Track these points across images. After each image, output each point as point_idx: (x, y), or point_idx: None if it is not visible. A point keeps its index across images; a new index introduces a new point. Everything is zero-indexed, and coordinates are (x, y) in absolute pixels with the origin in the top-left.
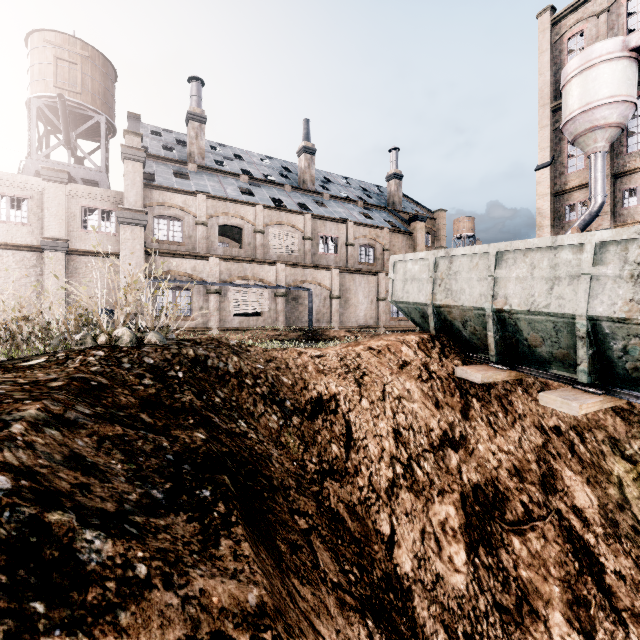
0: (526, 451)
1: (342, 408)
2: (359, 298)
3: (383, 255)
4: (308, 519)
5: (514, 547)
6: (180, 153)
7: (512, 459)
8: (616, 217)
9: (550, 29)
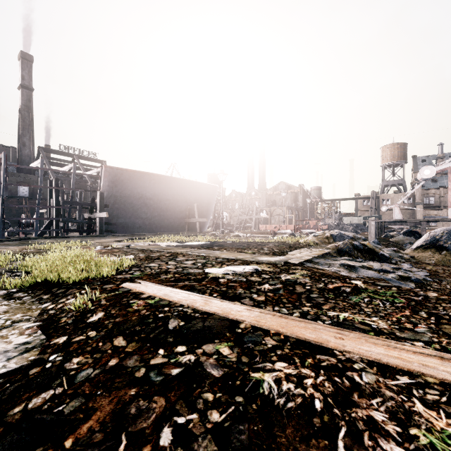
0: None
1: None
2: None
3: None
4: None
5: None
6: None
7: None
8: None
9: None
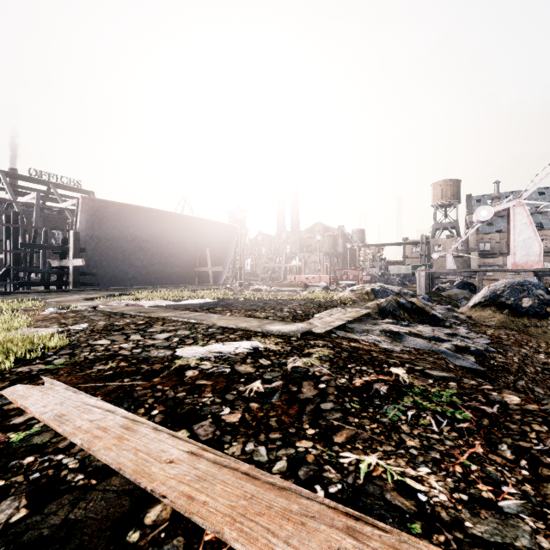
0: None
1: None
2: None
3: None
4: None
5: None
6: None
7: None
8: None
9: None
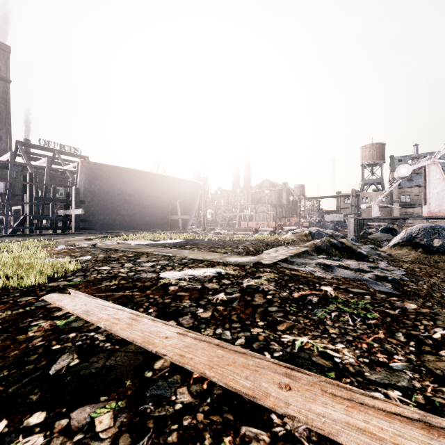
0: None
1: None
2: None
3: None
4: None
5: None
6: None
7: None
8: None
9: None
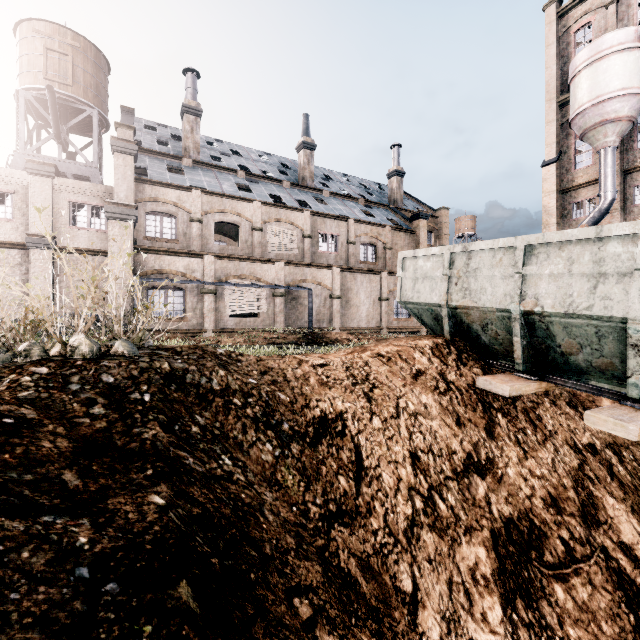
0: (561, 475)
1: (350, 429)
2: (361, 298)
3: (385, 254)
4: (312, 596)
5: (557, 597)
6: (175, 148)
7: (546, 485)
8: (626, 214)
9: (557, 21)
